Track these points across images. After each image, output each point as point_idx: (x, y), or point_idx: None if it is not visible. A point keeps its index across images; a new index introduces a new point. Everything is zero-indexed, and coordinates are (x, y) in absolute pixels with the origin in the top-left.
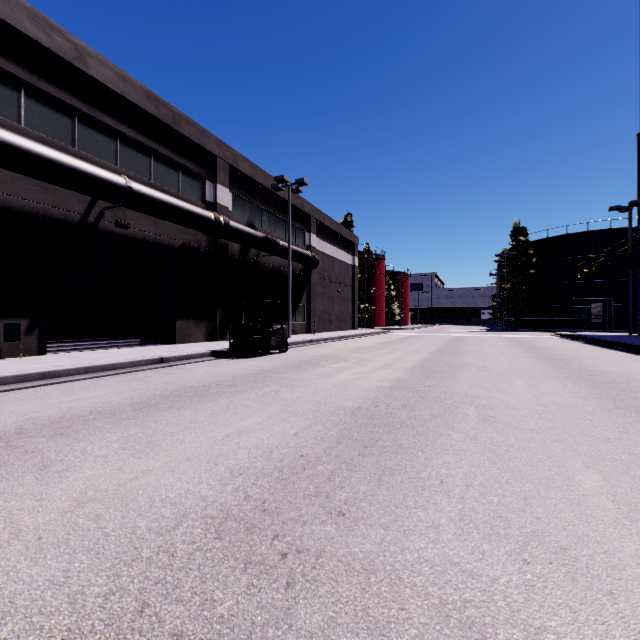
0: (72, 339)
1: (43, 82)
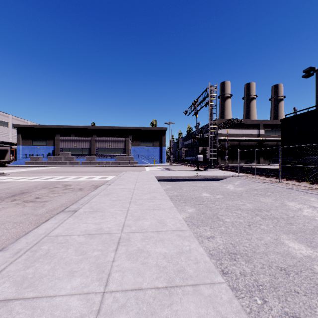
0: (274, 162)
1: (271, 128)
